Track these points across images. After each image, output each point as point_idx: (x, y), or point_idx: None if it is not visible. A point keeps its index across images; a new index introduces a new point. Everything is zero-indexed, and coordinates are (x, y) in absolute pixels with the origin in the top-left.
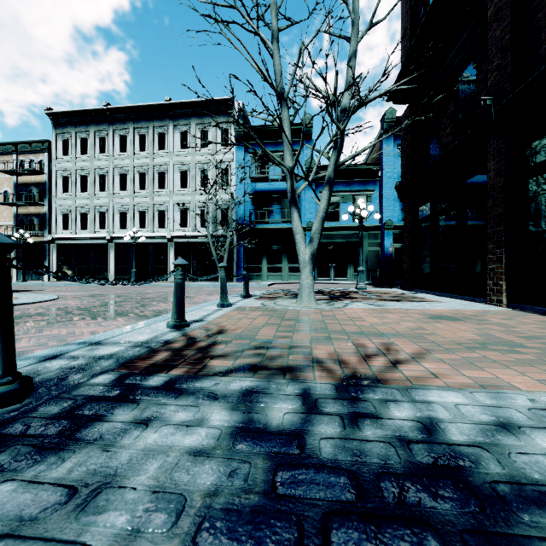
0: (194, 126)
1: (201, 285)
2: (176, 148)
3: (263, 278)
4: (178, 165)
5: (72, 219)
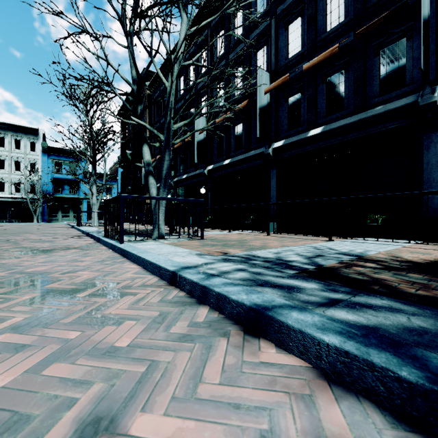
0: (10, 136)
1: (27, 223)
2: None
3: (59, 220)
4: None
5: None
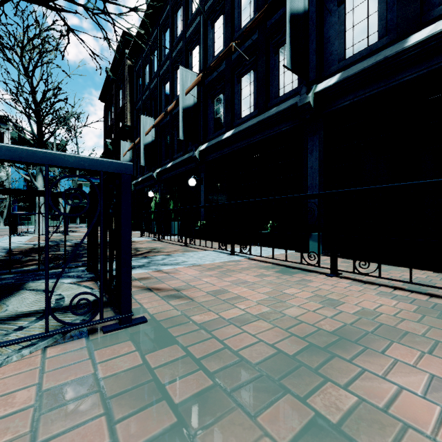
0: None
1: None
2: None
3: (33, 224)
4: None
5: None
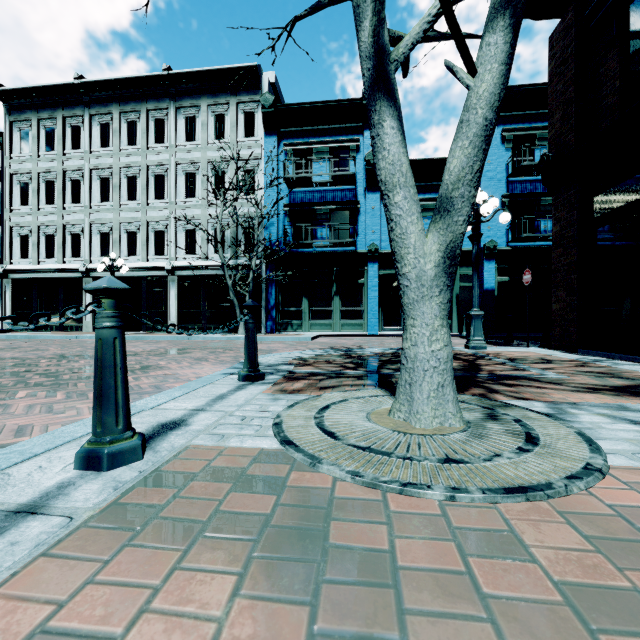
0: (204, 108)
1: (209, 338)
2: (179, 141)
3: (304, 327)
4: (182, 165)
5: (32, 243)
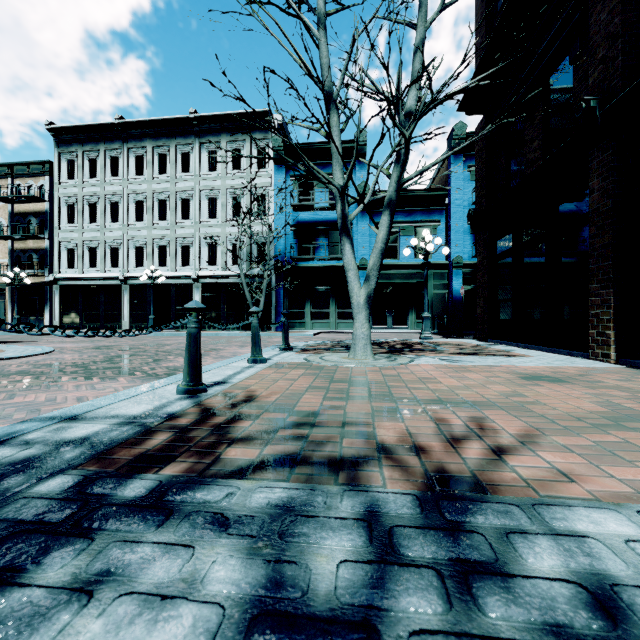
0: (224, 144)
1: (233, 334)
2: (203, 171)
3: (307, 326)
4: (206, 191)
5: (78, 256)
